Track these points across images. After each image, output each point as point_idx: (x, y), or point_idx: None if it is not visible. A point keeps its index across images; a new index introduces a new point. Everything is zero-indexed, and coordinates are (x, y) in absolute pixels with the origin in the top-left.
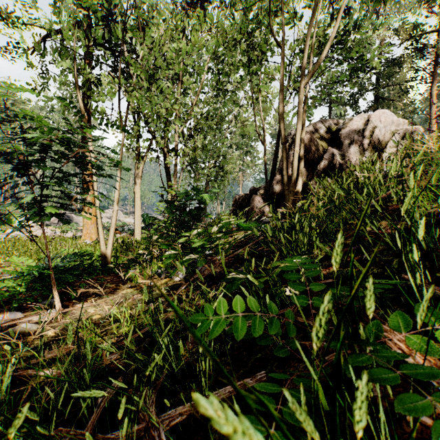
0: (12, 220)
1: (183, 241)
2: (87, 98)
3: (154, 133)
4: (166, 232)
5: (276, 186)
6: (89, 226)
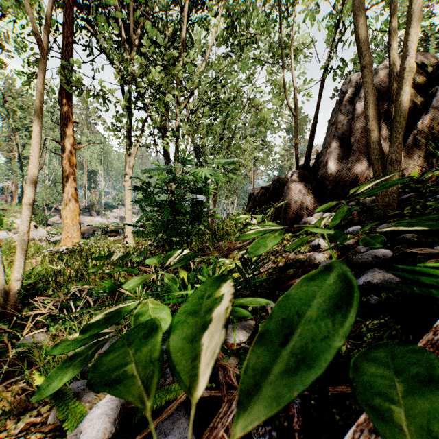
0: (3, 220)
1: (100, 317)
2: (67, 70)
3: (148, 110)
4: (161, 236)
5: (331, 164)
6: (70, 228)
